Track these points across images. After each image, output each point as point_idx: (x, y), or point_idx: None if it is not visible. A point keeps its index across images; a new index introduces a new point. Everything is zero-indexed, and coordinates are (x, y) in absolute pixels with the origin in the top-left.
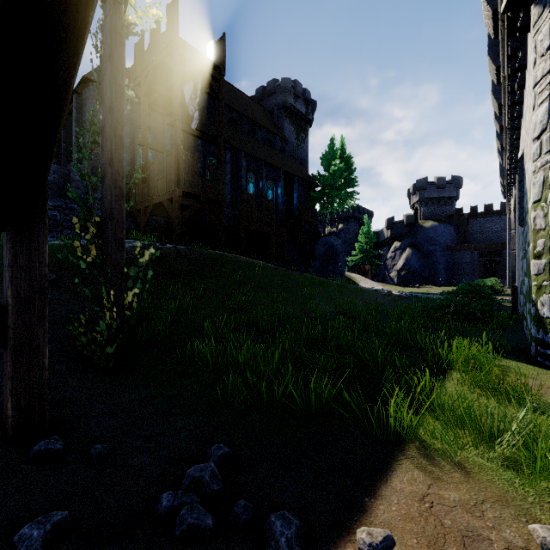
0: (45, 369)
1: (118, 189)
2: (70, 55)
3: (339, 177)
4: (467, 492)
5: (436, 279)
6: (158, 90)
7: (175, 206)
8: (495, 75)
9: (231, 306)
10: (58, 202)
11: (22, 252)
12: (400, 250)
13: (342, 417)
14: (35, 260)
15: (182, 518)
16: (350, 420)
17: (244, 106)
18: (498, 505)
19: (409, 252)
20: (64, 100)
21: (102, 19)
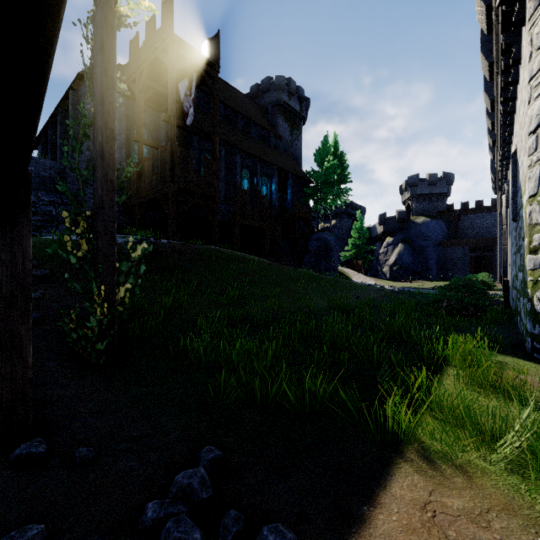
0: (29, 368)
1: (109, 183)
2: (45, 32)
3: (332, 173)
4: (471, 500)
5: (428, 274)
6: (153, 87)
7: (170, 202)
8: (488, 71)
9: (225, 301)
10: (54, 197)
11: (4, 246)
12: (392, 245)
13: (337, 416)
14: (18, 255)
15: (168, 532)
16: (345, 420)
17: (239, 103)
18: (504, 514)
19: (401, 247)
20: (41, 82)
21: (93, 10)
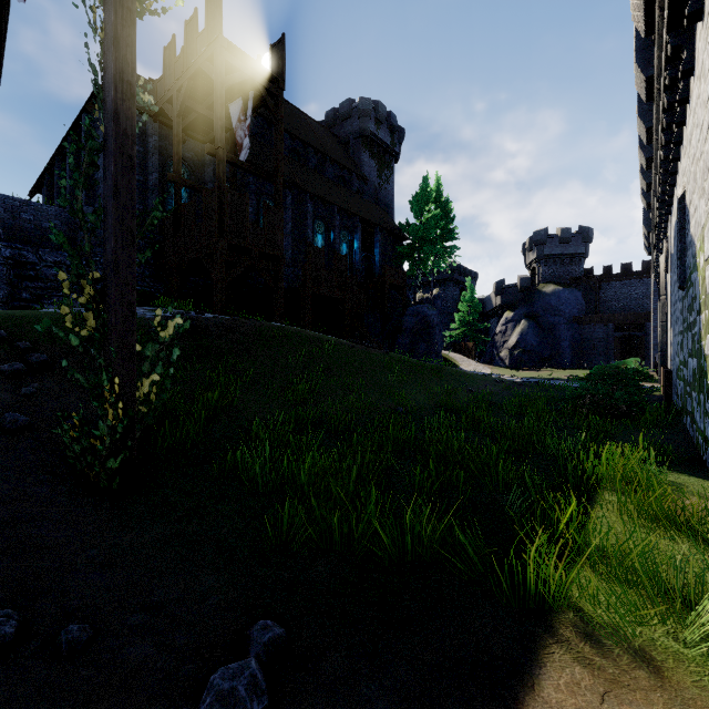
0: None
1: (126, 232)
2: None
3: (434, 227)
4: (666, 708)
5: (560, 360)
6: (195, 109)
7: (218, 263)
8: (644, 88)
9: (292, 397)
10: (61, 257)
11: None
12: (512, 322)
13: (453, 567)
14: None
15: None
16: (465, 573)
17: (310, 133)
18: None
19: (524, 325)
20: None
21: None
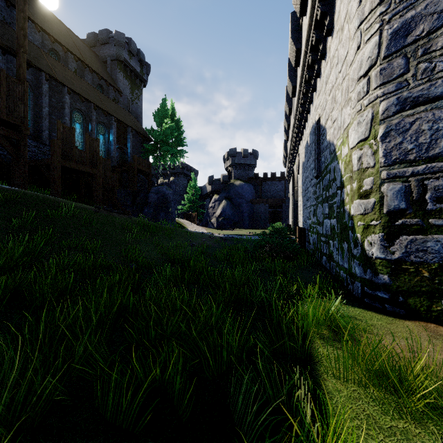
0: None
1: None
2: None
3: (170, 135)
4: None
5: (243, 224)
6: None
7: None
8: (294, 57)
9: None
10: None
11: None
12: (218, 201)
13: None
14: None
15: None
16: None
17: (71, 42)
18: None
19: (225, 203)
20: None
21: None
